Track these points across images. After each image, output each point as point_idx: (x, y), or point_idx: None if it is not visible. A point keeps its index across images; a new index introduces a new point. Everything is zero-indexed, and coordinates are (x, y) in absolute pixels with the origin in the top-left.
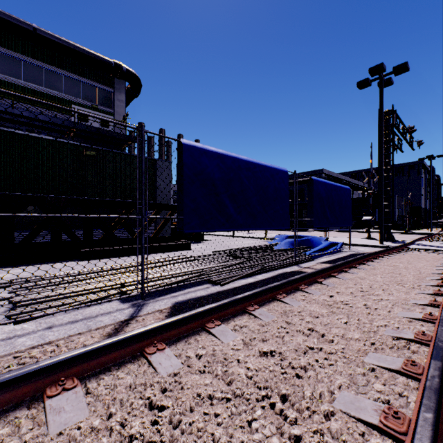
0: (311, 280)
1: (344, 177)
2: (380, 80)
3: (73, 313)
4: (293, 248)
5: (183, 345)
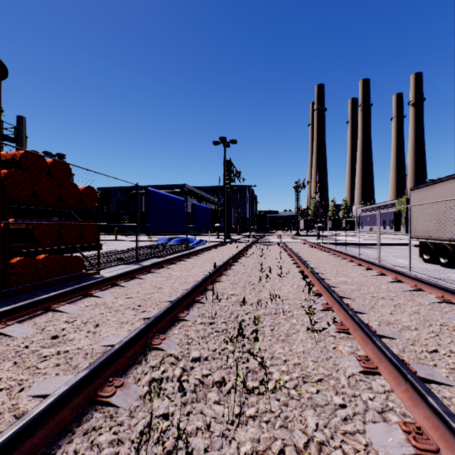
0: (202, 251)
1: (200, 192)
2: (224, 144)
3: (113, 268)
4: (181, 244)
5: (180, 262)
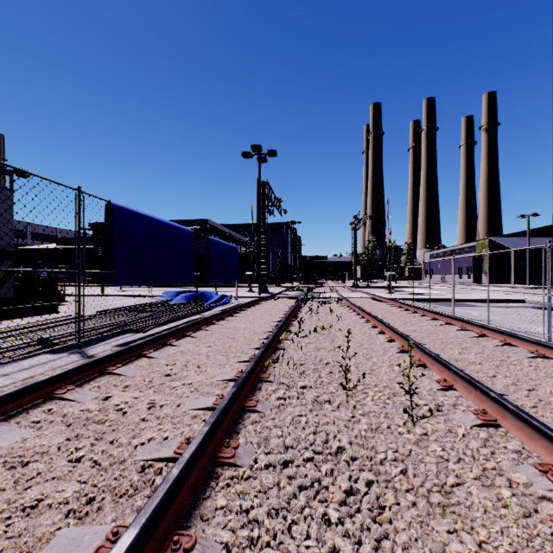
0: (218, 318)
1: (228, 230)
2: (259, 157)
3: (8, 367)
4: (191, 302)
5: (161, 351)
